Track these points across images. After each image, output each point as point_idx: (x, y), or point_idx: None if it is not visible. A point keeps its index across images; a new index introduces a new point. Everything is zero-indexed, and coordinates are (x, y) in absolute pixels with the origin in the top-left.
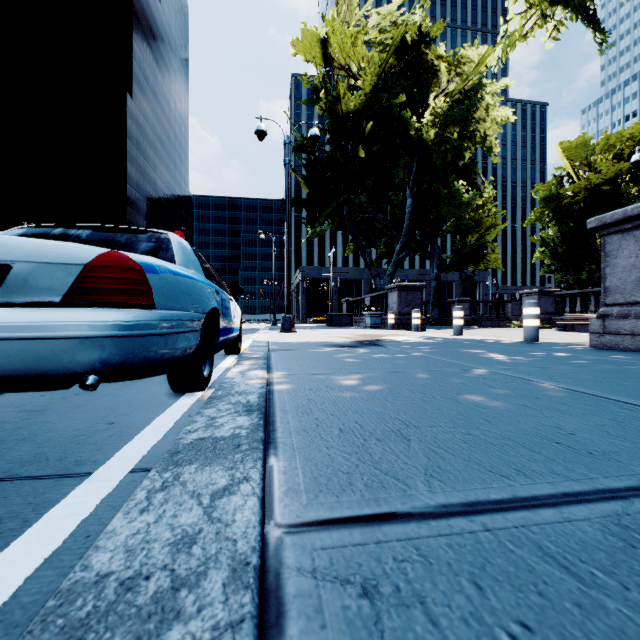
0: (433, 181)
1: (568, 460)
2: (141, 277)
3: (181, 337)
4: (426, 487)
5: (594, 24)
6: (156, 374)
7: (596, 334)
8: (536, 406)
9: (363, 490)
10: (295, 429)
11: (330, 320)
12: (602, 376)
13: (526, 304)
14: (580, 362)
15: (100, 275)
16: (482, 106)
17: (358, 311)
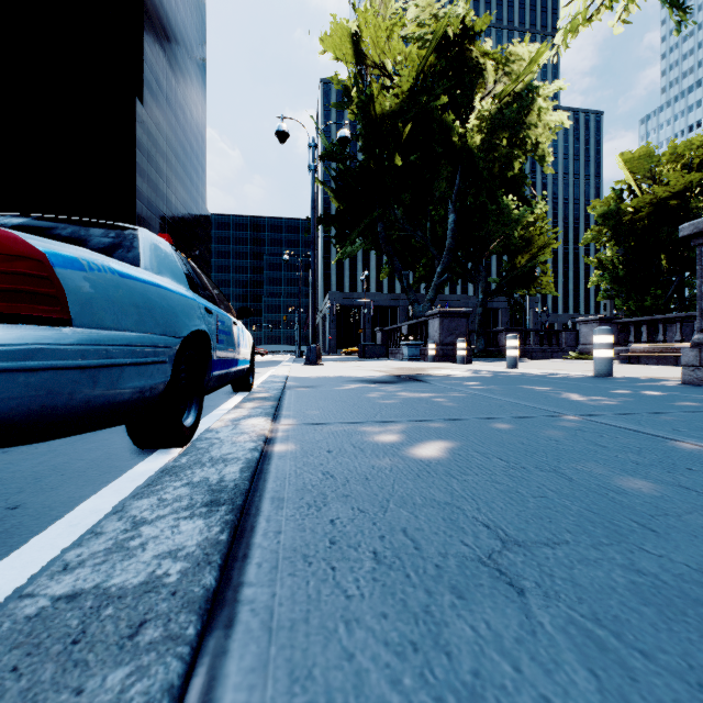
0: (479, 194)
1: None
2: (43, 272)
3: (130, 372)
4: None
5: (674, 1)
6: (83, 430)
7: (690, 367)
8: None
9: None
10: (286, 554)
11: (362, 351)
12: None
13: (597, 331)
14: (692, 404)
15: None
16: (534, 110)
17: (394, 341)
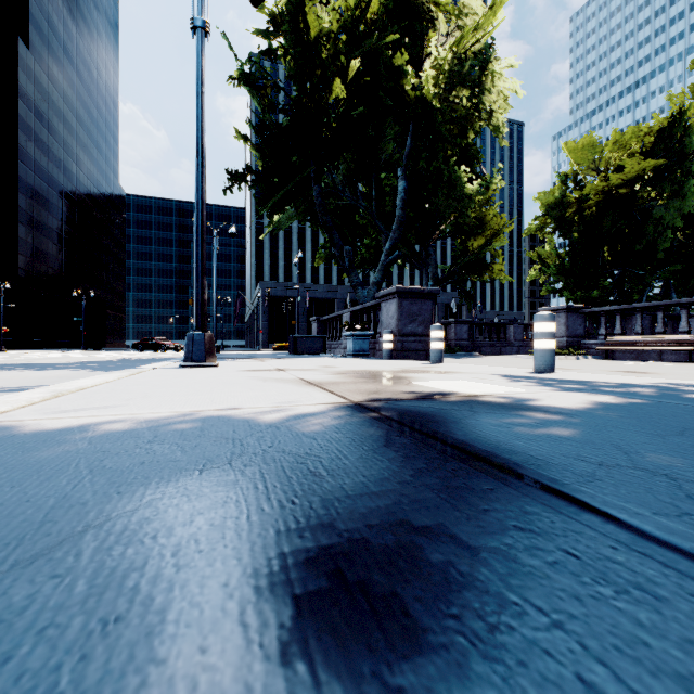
0: (433, 159)
1: None
2: None
3: None
4: None
5: None
6: None
7: None
8: None
9: None
10: None
11: (294, 345)
12: None
13: None
14: None
15: None
16: (489, 74)
17: (333, 333)
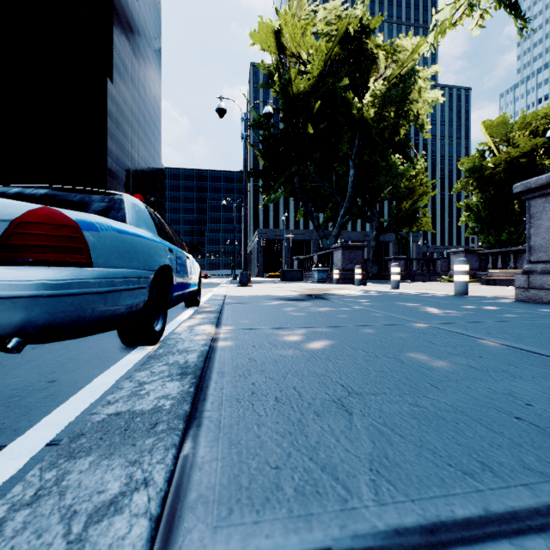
0: (373, 154)
1: (537, 446)
2: (76, 234)
3: (125, 294)
4: (372, 494)
5: (516, 12)
6: (97, 332)
7: (521, 289)
8: (482, 367)
9: (292, 500)
10: (227, 398)
11: (283, 275)
12: (537, 331)
13: (456, 261)
14: (511, 316)
15: (28, 232)
16: (415, 89)
17: (307, 267)
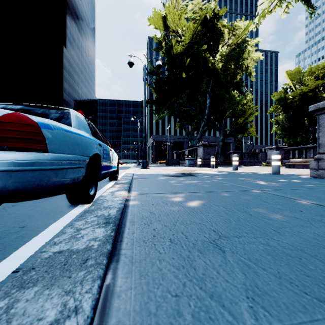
0: (221, 90)
1: None
2: (37, 131)
3: (70, 171)
4: (253, 320)
5: (308, 3)
6: (51, 195)
7: (314, 169)
8: (304, 218)
9: None
10: (137, 240)
11: (167, 162)
12: None
13: (273, 153)
14: (311, 185)
15: (4, 128)
16: (246, 51)
17: (182, 157)
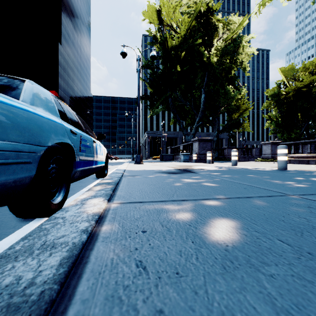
0: (215, 85)
1: None
2: None
3: None
4: None
5: None
6: None
7: None
8: None
9: None
10: None
11: (162, 157)
12: None
13: (279, 147)
14: None
15: None
16: (240, 46)
17: (176, 153)
